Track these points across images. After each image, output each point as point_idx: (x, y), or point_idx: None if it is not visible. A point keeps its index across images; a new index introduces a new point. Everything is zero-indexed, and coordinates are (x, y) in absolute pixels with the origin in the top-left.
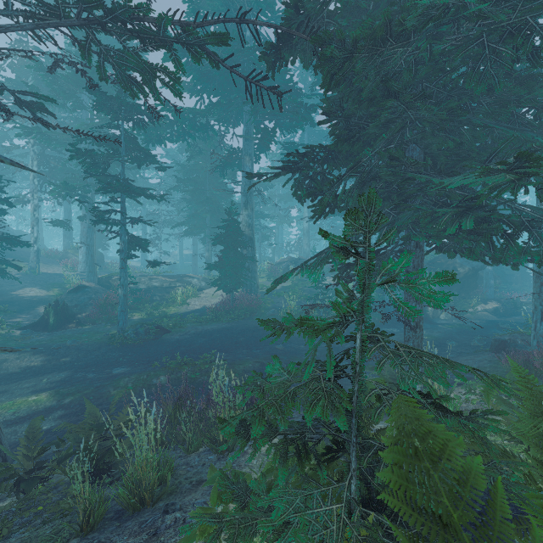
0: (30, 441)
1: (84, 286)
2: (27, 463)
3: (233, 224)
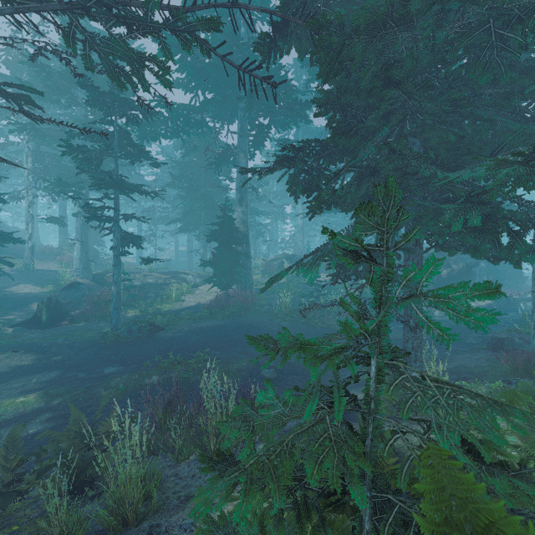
0: (9, 451)
1: (78, 283)
2: (6, 474)
3: (228, 221)
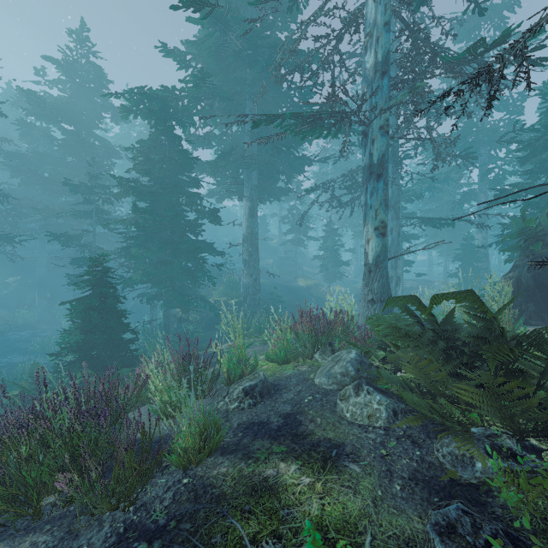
0: None
1: None
2: None
3: (469, 247)
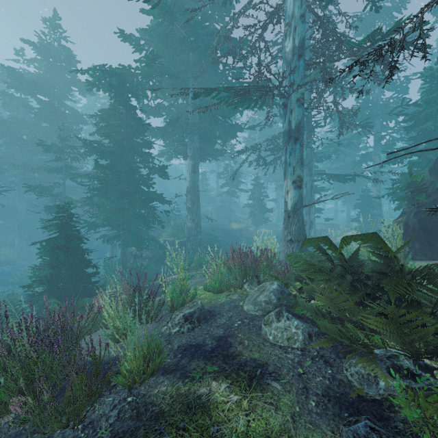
0: None
1: None
2: None
3: (367, 197)
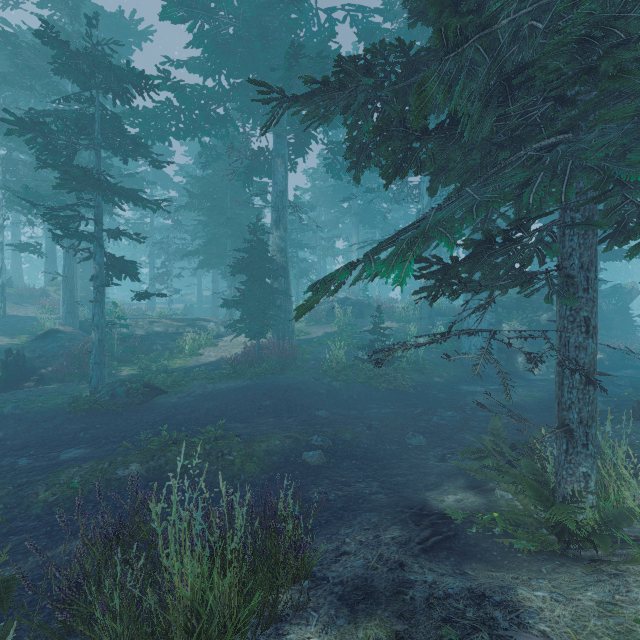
0: None
1: (56, 330)
2: None
3: (259, 245)
